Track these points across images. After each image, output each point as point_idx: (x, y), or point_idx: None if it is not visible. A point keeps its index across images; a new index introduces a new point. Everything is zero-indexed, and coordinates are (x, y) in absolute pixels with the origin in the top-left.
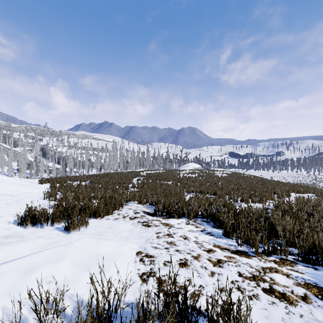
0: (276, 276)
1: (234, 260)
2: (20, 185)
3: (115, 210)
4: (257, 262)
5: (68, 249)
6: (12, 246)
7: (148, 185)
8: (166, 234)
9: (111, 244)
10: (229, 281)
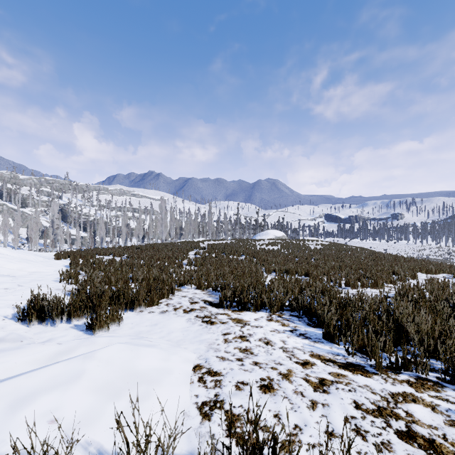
0: (415, 408)
1: (345, 380)
2: (27, 261)
3: (163, 298)
4: (382, 383)
5: (87, 363)
6: (2, 357)
7: (211, 262)
8: (238, 337)
9: (155, 353)
10: (342, 417)
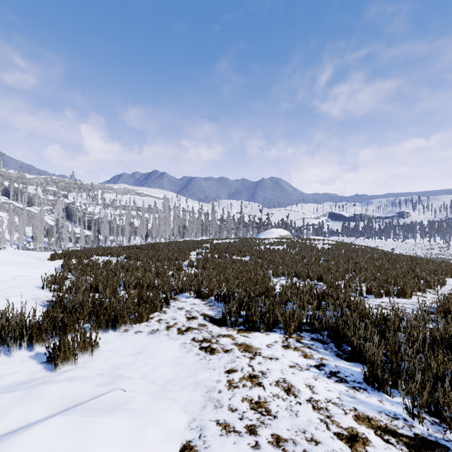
0: None
1: None
2: (13, 264)
3: (155, 311)
4: None
5: None
6: None
7: (213, 264)
8: (246, 377)
9: (119, 428)
10: None
